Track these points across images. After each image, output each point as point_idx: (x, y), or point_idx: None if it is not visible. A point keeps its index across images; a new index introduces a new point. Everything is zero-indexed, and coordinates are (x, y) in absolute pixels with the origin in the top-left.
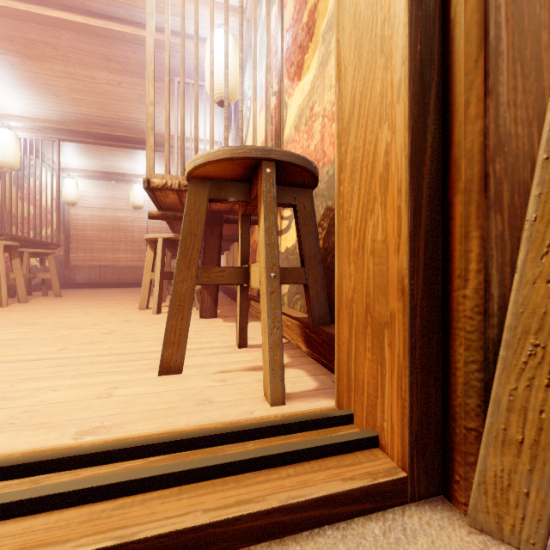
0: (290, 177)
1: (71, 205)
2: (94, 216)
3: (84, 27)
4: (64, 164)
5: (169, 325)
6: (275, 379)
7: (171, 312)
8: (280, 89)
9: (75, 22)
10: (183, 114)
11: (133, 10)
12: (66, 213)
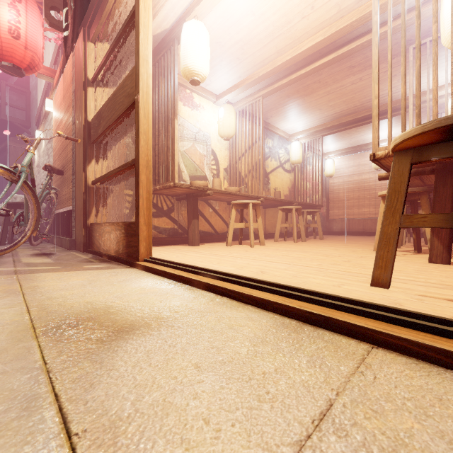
0: None
1: (330, 177)
2: (345, 182)
3: (335, 59)
4: (325, 150)
5: (378, 254)
6: None
7: (379, 246)
8: None
9: (329, 60)
10: (404, 92)
11: (369, 22)
12: (326, 183)
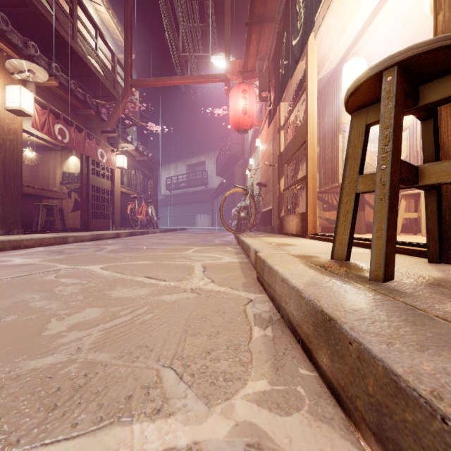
0: None
1: None
2: None
3: None
4: None
5: None
6: None
7: None
8: None
9: None
10: None
11: None
12: None
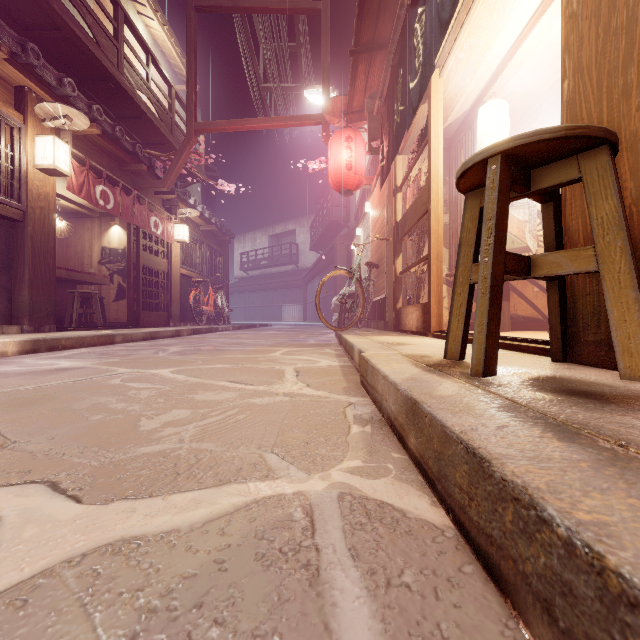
0: None
1: None
2: None
3: None
4: None
5: None
6: None
7: None
8: None
9: None
10: None
11: None
12: None
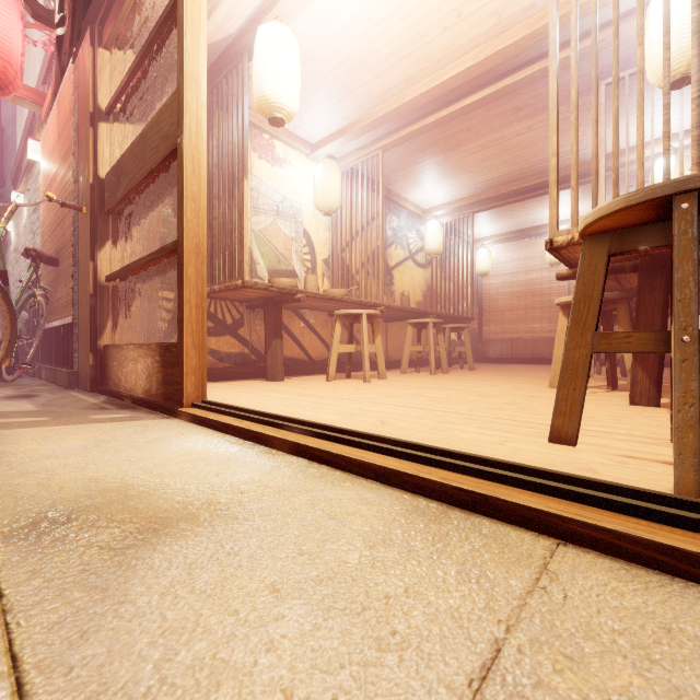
0: None
1: (483, 276)
2: (506, 283)
3: (492, 96)
4: (477, 235)
5: (559, 393)
6: (683, 466)
7: (561, 380)
8: None
9: (484, 97)
10: (595, 148)
11: (542, 42)
12: (479, 285)
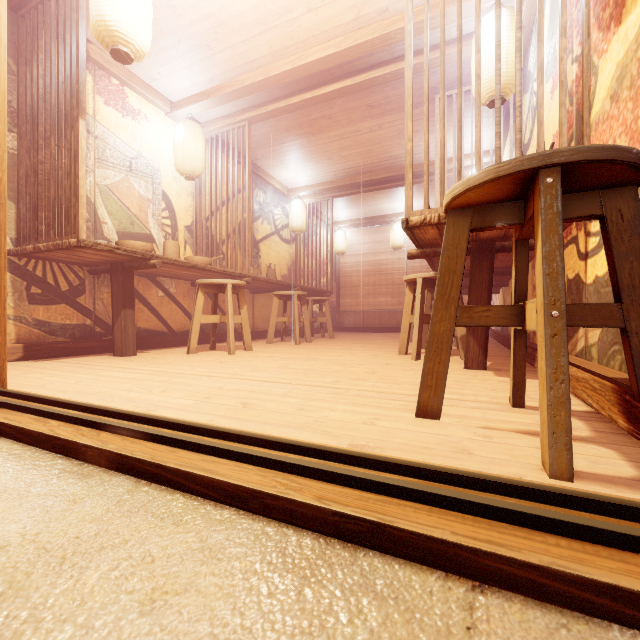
0: (589, 179)
1: (341, 255)
2: (359, 262)
3: (351, 88)
4: (336, 218)
5: (426, 367)
6: (556, 445)
7: (428, 354)
8: (584, 51)
9: (344, 88)
10: (443, 138)
11: (393, 47)
12: (337, 263)
